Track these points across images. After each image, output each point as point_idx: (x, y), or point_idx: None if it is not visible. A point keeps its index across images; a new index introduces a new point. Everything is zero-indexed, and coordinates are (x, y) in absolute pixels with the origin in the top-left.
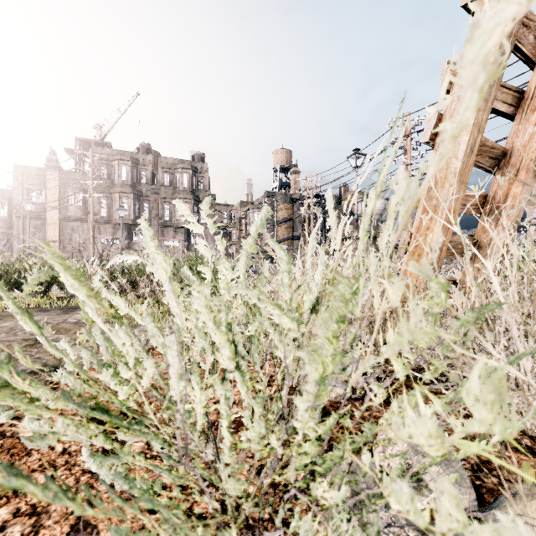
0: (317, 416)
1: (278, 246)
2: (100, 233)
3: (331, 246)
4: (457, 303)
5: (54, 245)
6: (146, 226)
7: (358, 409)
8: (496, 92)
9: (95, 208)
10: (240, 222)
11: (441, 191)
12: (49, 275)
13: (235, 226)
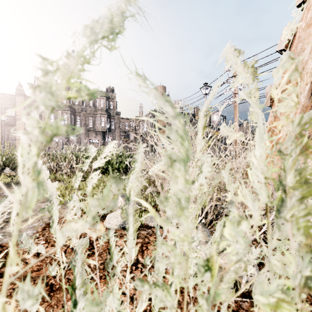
0: None
1: (156, 91)
2: None
3: (251, 114)
4: None
5: None
6: None
7: None
8: None
9: None
10: (135, 128)
11: None
12: (5, 161)
13: (132, 131)
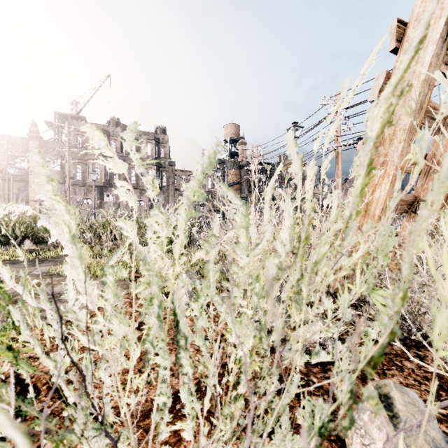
0: (286, 425)
1: (232, 193)
2: (76, 194)
3: (297, 196)
4: (416, 260)
5: (35, 204)
6: (41, 161)
7: (318, 378)
8: (447, 48)
9: (72, 173)
10: None
11: (390, 148)
12: (23, 230)
13: None
